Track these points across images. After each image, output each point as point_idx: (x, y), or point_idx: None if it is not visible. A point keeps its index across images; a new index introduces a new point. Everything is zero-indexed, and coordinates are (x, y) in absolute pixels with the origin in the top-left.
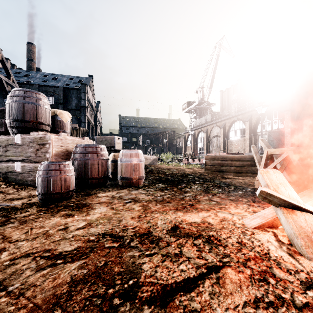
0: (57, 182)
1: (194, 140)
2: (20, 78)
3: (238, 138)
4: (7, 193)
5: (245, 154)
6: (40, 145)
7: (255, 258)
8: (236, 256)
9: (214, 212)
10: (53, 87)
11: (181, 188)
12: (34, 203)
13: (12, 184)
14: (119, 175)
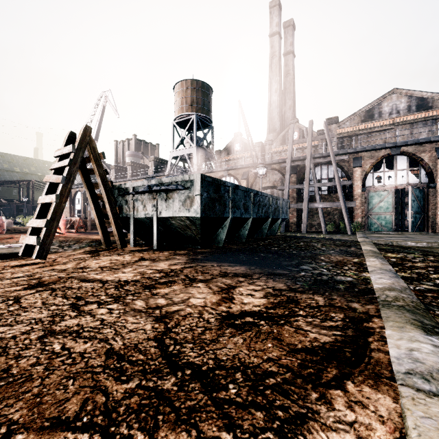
0: None
1: (71, 200)
2: None
3: None
4: None
5: None
6: None
7: None
8: None
9: None
10: None
11: None
12: None
13: None
14: None
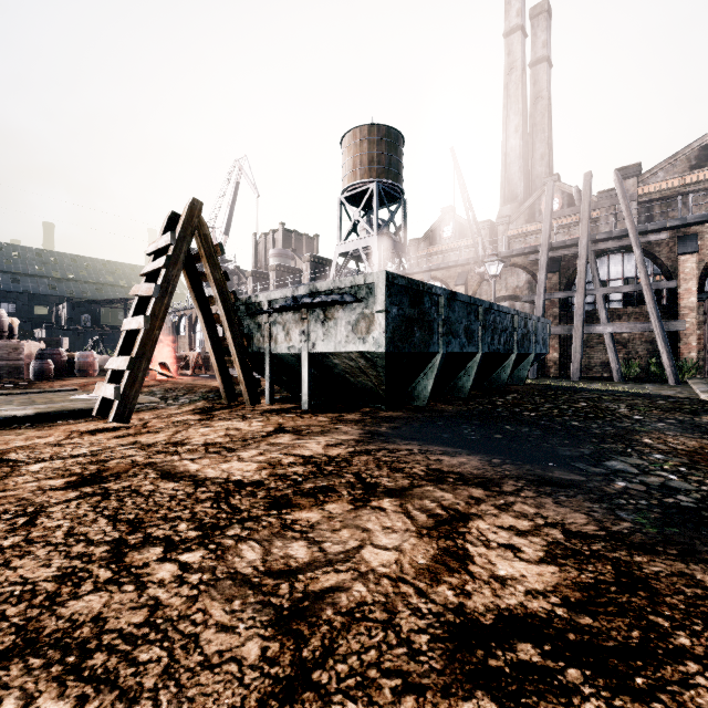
0: (48, 370)
1: (191, 326)
2: None
3: None
4: None
5: None
6: (14, 349)
7: None
8: None
9: None
10: None
11: None
12: (31, 381)
13: None
14: (77, 370)
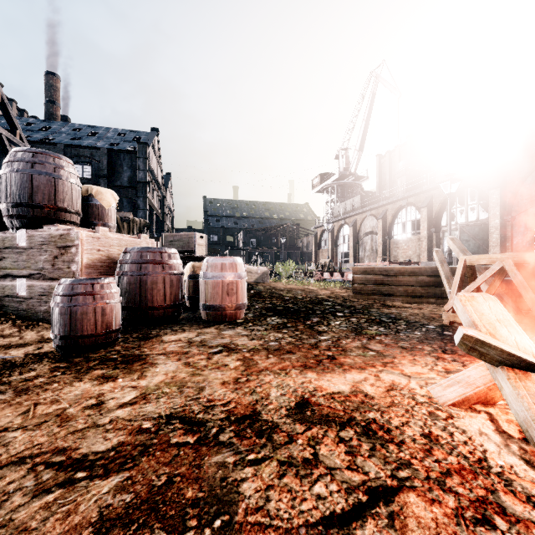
0: (88, 315)
1: (333, 239)
2: (33, 134)
3: (408, 236)
4: (0, 336)
5: (422, 264)
6: (60, 250)
7: (460, 471)
8: (423, 465)
9: (374, 372)
10: (89, 148)
11: (311, 325)
12: (48, 353)
13: (12, 318)
14: (201, 302)
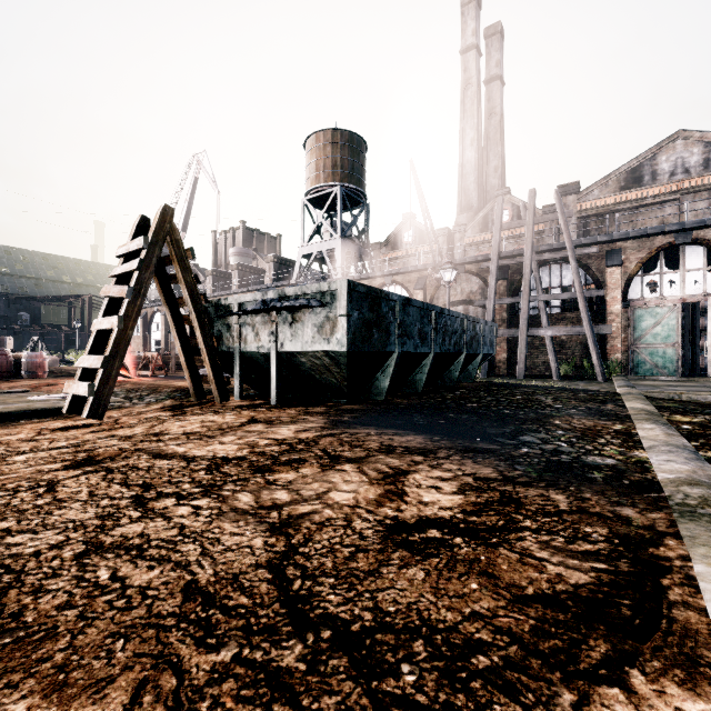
0: None
1: (146, 326)
2: None
3: None
4: None
5: None
6: None
7: None
8: None
9: None
10: None
11: None
12: None
13: None
14: (24, 371)
